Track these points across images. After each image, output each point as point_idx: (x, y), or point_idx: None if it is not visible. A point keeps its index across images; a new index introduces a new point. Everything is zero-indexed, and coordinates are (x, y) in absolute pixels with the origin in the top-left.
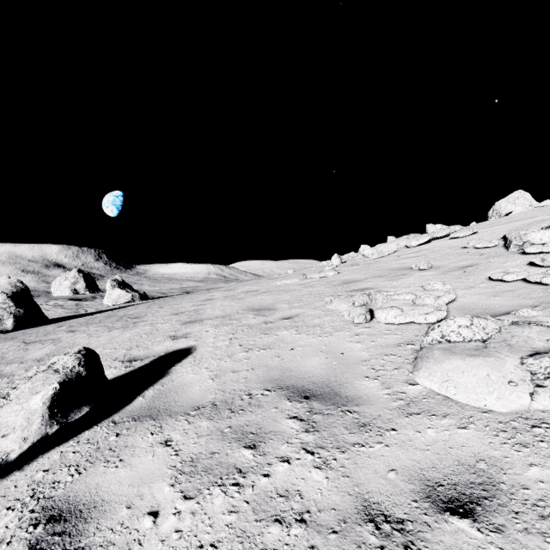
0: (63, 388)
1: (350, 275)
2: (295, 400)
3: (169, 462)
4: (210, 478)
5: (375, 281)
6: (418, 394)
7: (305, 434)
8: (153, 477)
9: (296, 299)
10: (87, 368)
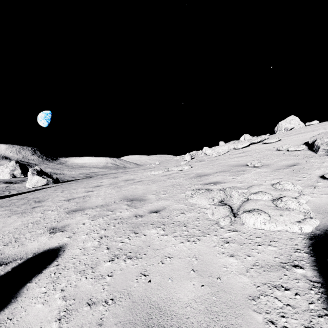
0: None
1: (200, 169)
2: None
3: None
4: None
5: (222, 175)
6: None
7: None
8: None
9: (162, 190)
10: None
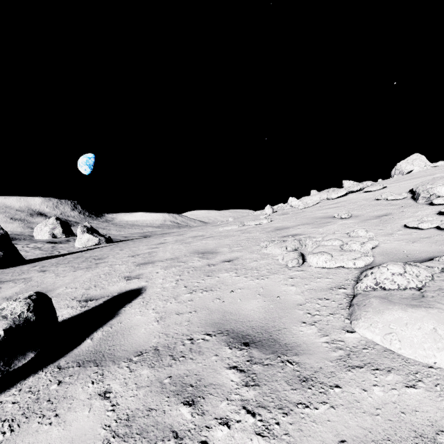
0: (8, 334)
1: (281, 223)
2: (235, 346)
3: (104, 420)
4: (144, 443)
5: (303, 228)
6: (357, 344)
7: (245, 388)
8: (85, 439)
9: (236, 243)
10: (36, 313)
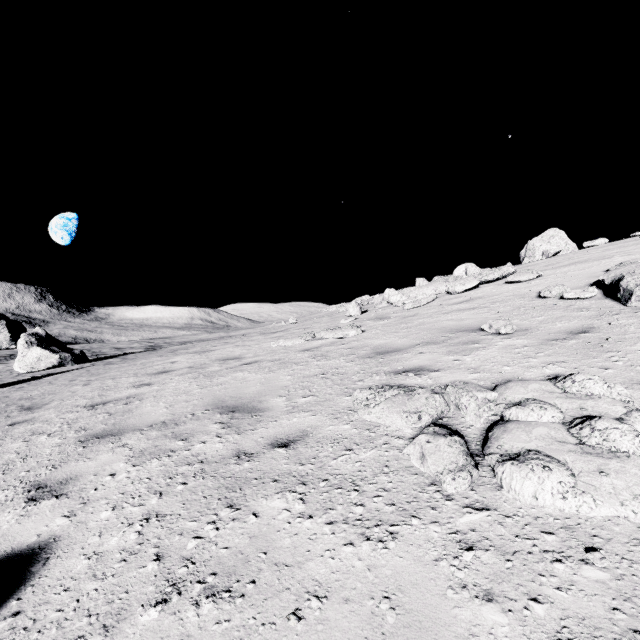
0: None
1: (382, 337)
2: None
3: None
4: None
5: (430, 352)
6: None
7: None
8: None
9: (301, 386)
10: None
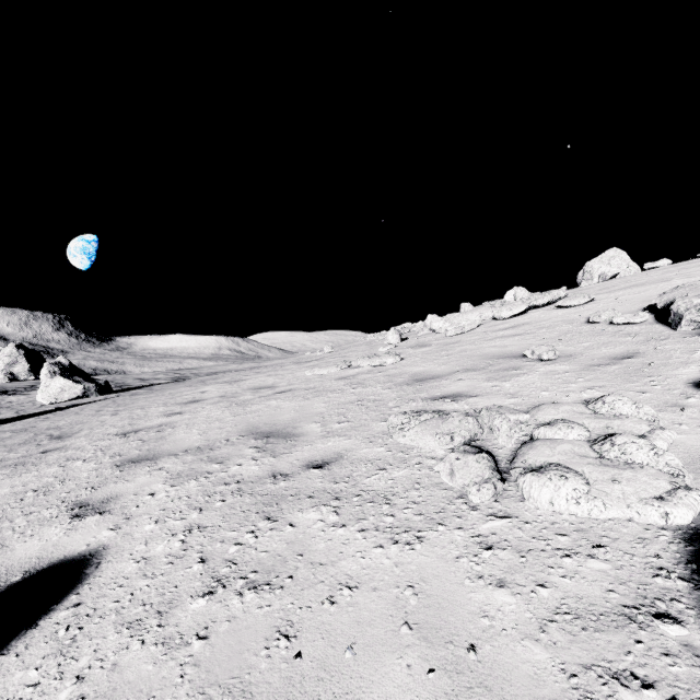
0: None
1: (421, 364)
2: None
3: None
4: None
5: (469, 379)
6: None
7: None
8: None
9: (336, 412)
10: None
